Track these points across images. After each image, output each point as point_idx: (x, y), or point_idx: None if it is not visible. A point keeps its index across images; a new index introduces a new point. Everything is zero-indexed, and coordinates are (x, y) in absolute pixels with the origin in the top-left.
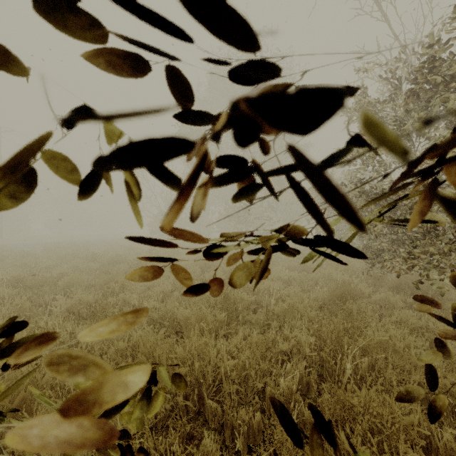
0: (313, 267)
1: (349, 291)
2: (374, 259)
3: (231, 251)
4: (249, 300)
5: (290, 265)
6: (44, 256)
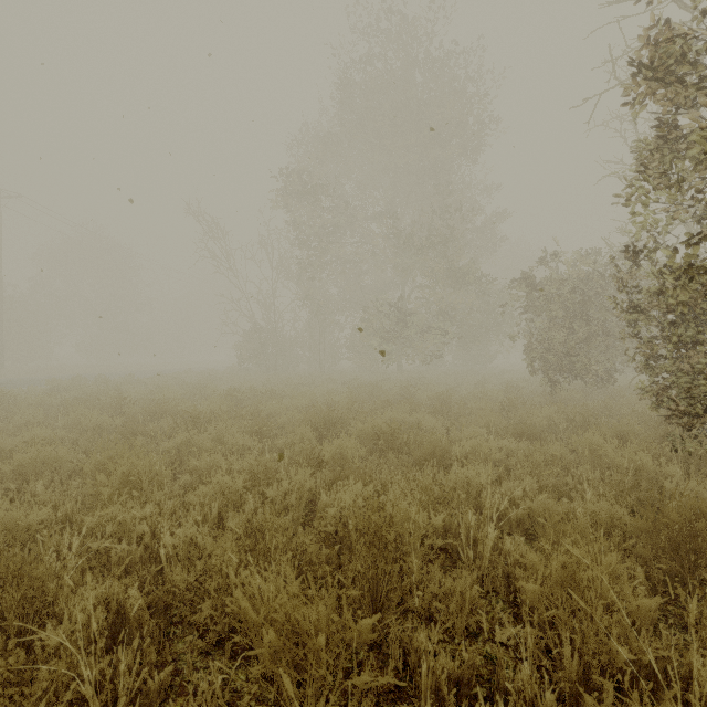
0: (540, 428)
1: (699, 512)
2: (693, 417)
3: (374, 394)
4: (429, 525)
5: (493, 423)
6: (34, 402)
